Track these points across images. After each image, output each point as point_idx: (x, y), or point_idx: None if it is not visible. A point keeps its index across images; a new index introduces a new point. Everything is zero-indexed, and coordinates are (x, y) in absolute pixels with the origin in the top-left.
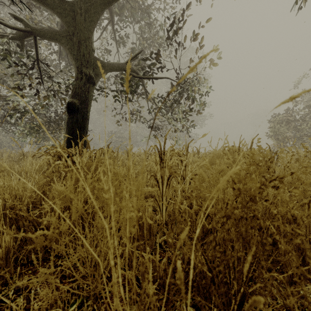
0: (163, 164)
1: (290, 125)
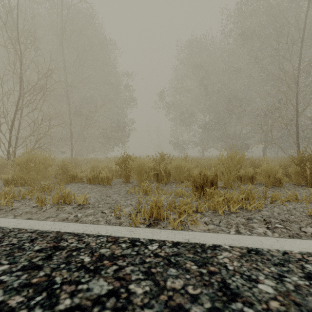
0: None
1: None
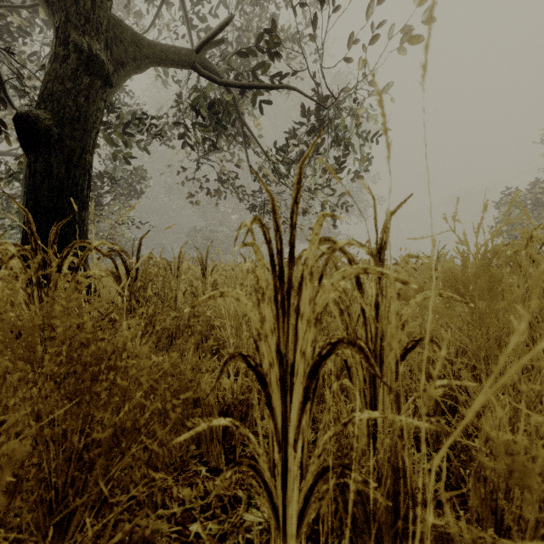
0: (288, 301)
1: (539, 211)
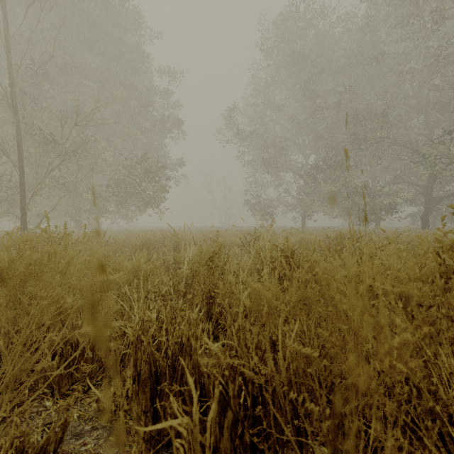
0: None
1: None
